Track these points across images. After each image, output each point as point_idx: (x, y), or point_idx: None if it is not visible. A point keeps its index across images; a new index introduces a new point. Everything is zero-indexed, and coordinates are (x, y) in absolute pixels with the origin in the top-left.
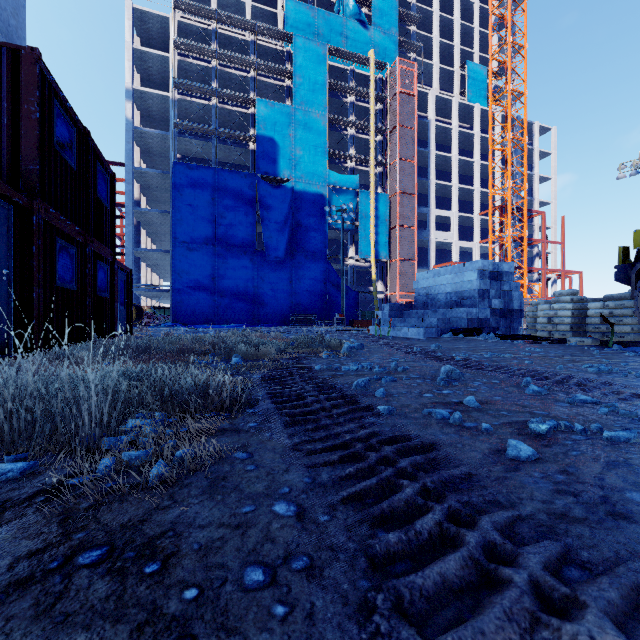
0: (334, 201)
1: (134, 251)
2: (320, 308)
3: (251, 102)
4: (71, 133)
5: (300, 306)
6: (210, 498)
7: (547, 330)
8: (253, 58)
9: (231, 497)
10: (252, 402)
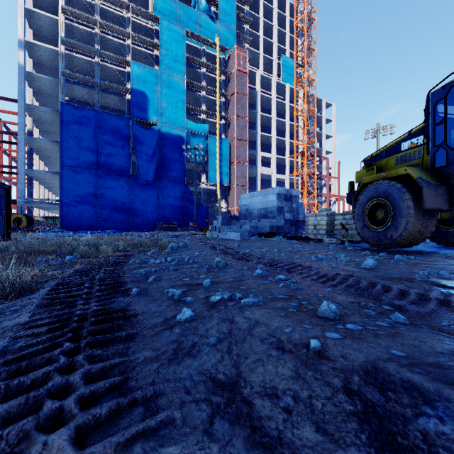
0: (190, 142)
1: (26, 171)
2: (180, 218)
3: (127, 63)
4: None
5: (165, 217)
6: None
7: (314, 233)
8: (128, 30)
9: None
10: (34, 290)
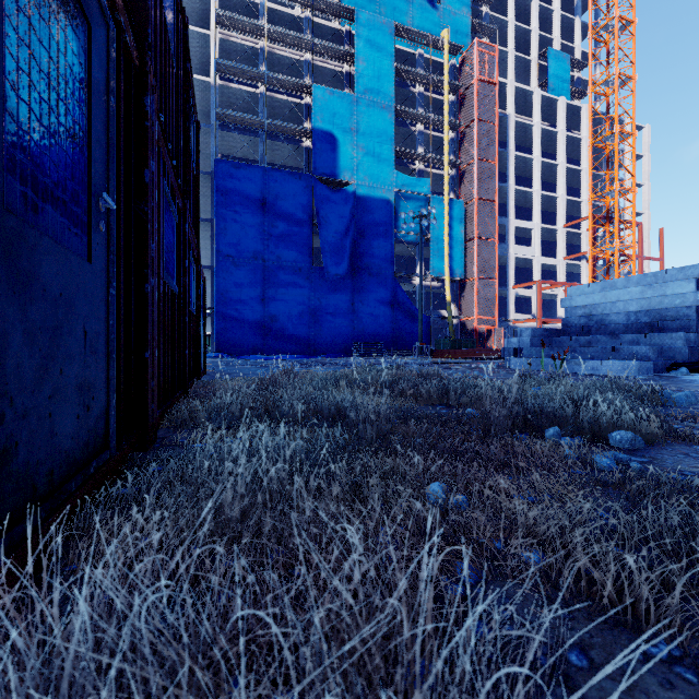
0: (402, 208)
1: None
2: (386, 335)
3: (306, 90)
4: None
5: (363, 333)
6: None
7: None
8: (309, 37)
9: None
10: None
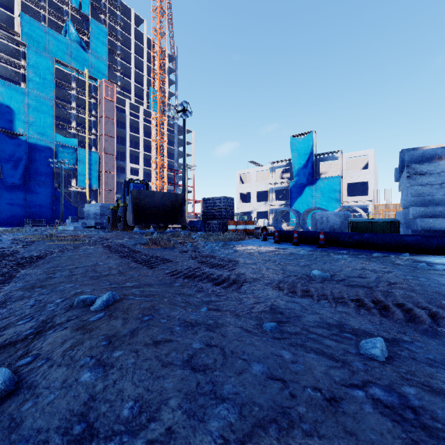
0: (60, 152)
1: None
2: (49, 216)
3: None
4: None
5: (33, 214)
6: None
7: None
8: None
9: None
10: None
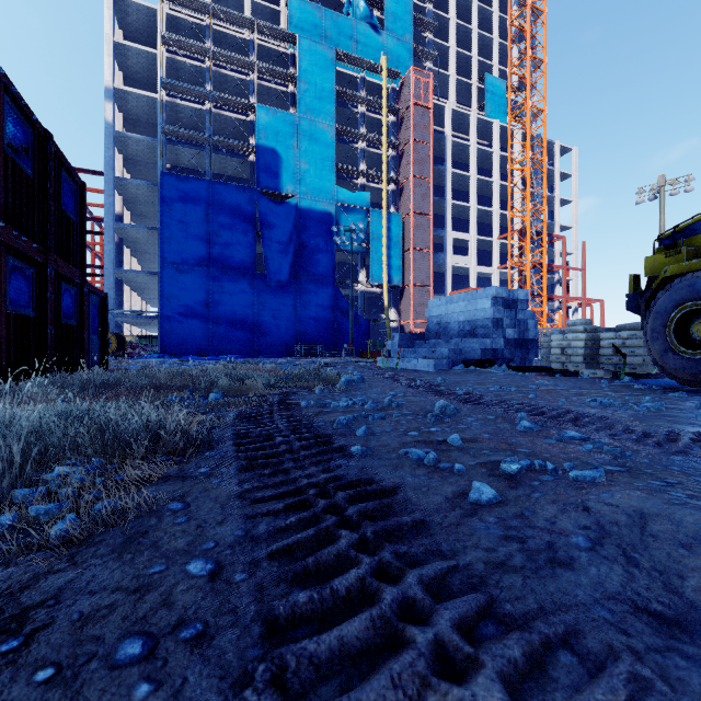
0: (343, 220)
1: (115, 272)
2: (327, 337)
3: (250, 108)
4: (27, 135)
5: (305, 335)
6: (118, 558)
7: (561, 361)
8: (253, 59)
9: (143, 556)
10: (212, 444)
